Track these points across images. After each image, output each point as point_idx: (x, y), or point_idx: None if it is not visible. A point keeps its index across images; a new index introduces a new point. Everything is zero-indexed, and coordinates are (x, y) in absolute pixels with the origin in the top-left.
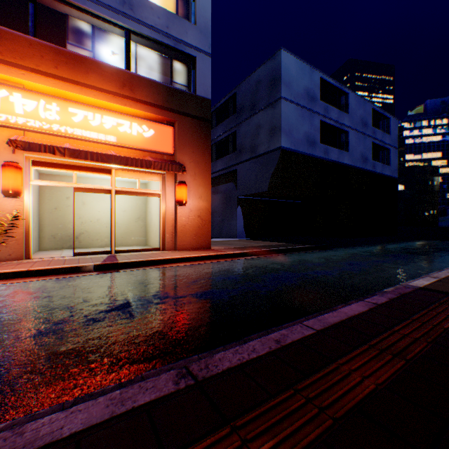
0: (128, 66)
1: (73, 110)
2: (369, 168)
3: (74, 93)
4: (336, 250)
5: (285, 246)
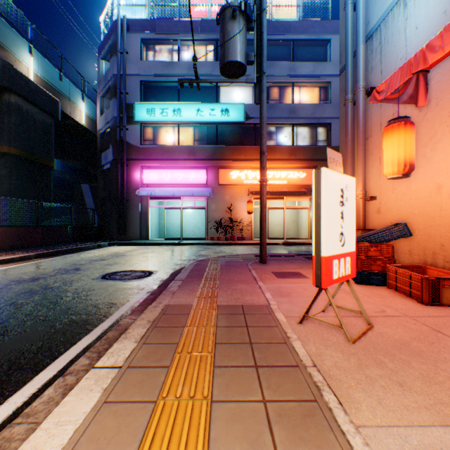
0: (292, 143)
1: (268, 172)
2: None
3: (269, 165)
4: None
5: None
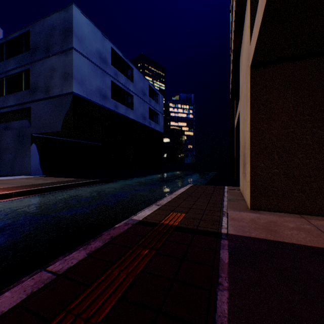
0: None
1: None
2: (147, 124)
3: None
4: (117, 182)
5: (71, 182)
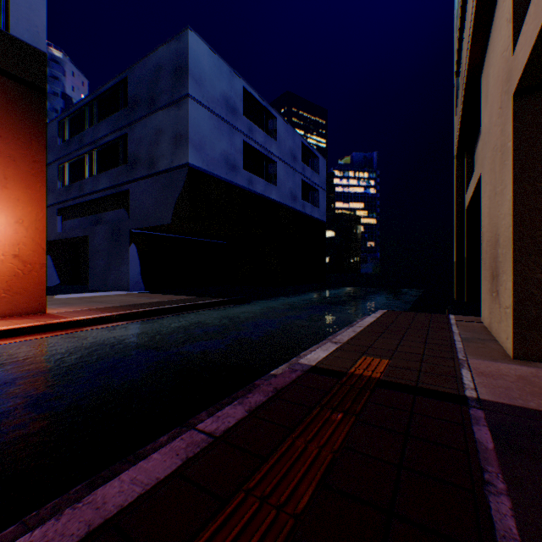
0: None
1: None
2: (299, 208)
3: None
4: (255, 303)
5: (187, 302)
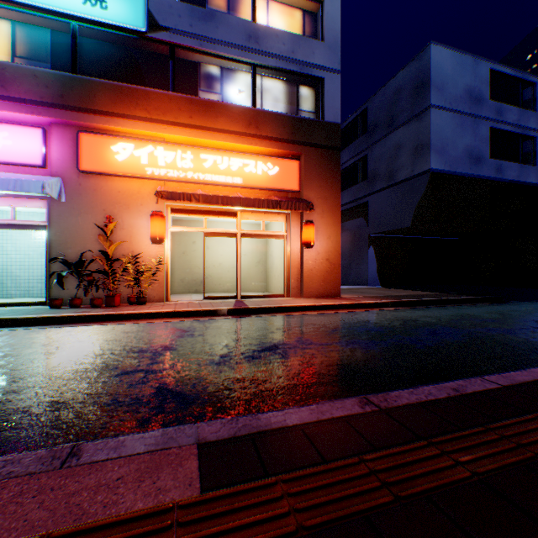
0: (253, 103)
1: (204, 156)
2: None
3: (205, 140)
4: (516, 303)
5: (438, 297)
